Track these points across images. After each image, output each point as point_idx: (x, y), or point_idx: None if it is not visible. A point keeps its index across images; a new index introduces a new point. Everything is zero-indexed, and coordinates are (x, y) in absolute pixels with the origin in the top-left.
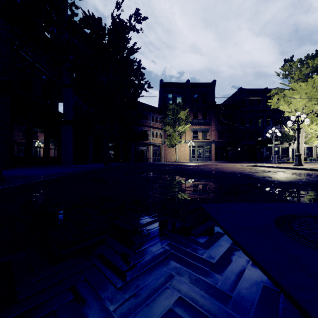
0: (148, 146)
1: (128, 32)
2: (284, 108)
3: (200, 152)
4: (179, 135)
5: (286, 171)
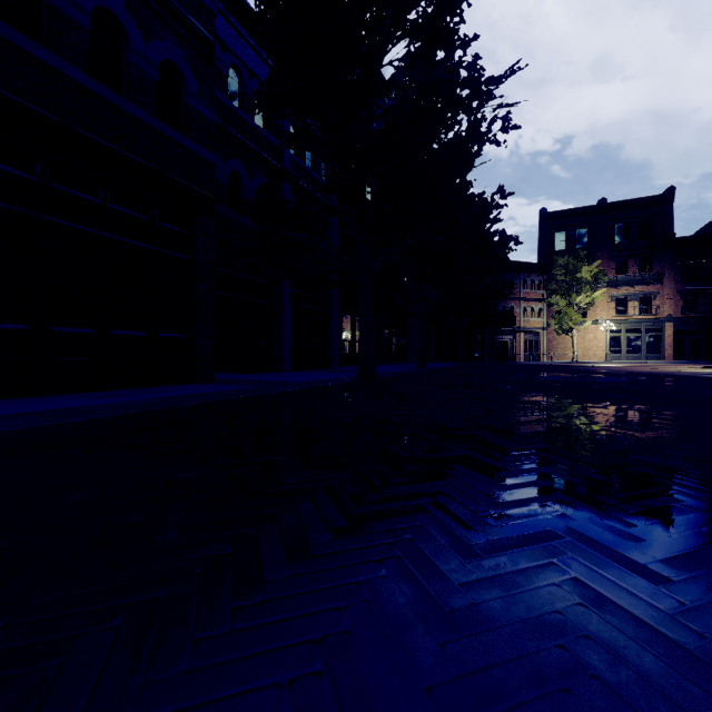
0: (515, 334)
1: (490, 209)
2: None
3: (634, 343)
4: (579, 310)
5: None
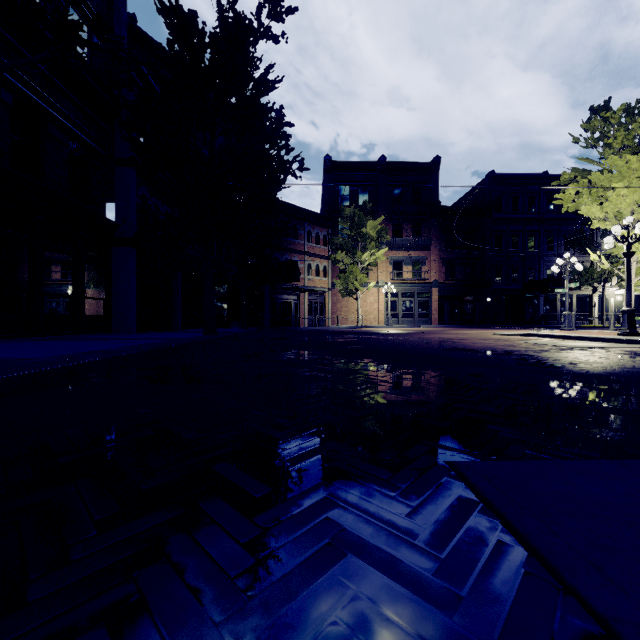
0: (299, 294)
1: (256, 41)
2: (591, 210)
3: (408, 307)
4: (363, 270)
5: (609, 348)
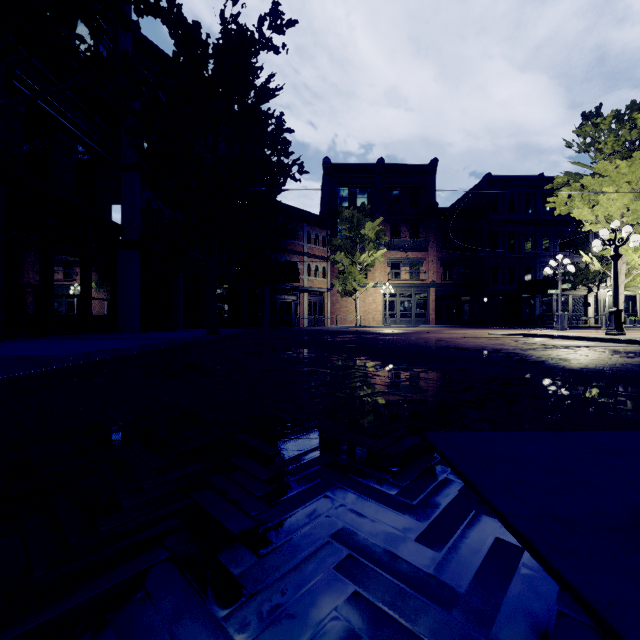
0: (299, 295)
1: (257, 52)
2: (582, 213)
3: (406, 307)
4: (362, 271)
5: (594, 347)
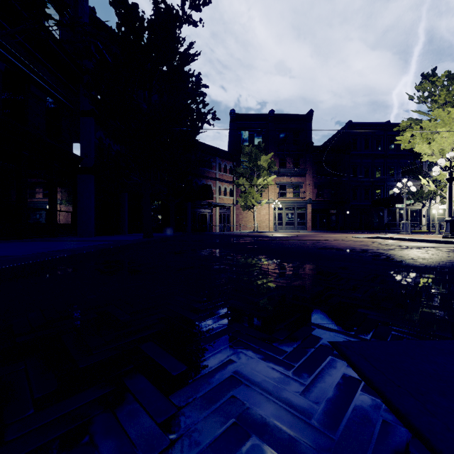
0: (212, 208)
1: (181, 25)
2: (422, 148)
3: (290, 217)
4: (258, 191)
5: (438, 247)
